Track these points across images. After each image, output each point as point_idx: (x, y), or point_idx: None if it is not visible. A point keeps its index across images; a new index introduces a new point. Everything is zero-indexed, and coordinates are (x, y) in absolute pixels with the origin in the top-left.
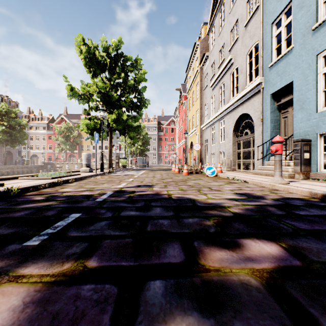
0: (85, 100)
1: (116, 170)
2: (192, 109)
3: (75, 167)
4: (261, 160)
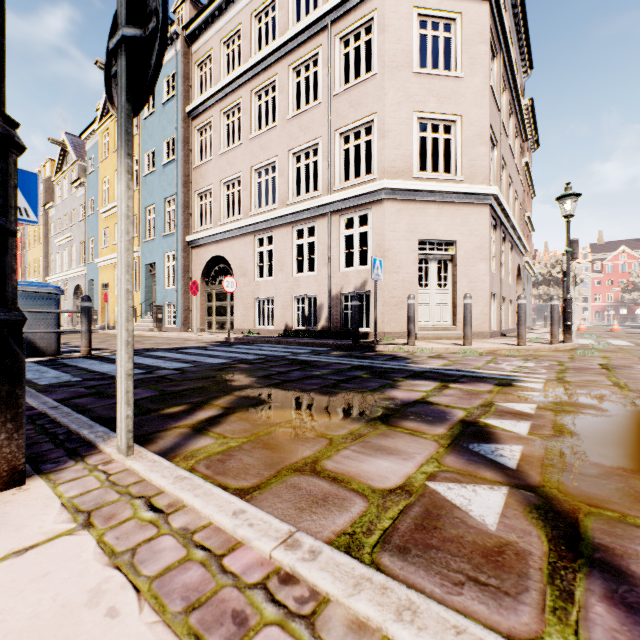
0: None
1: None
2: (34, 250)
3: None
4: None
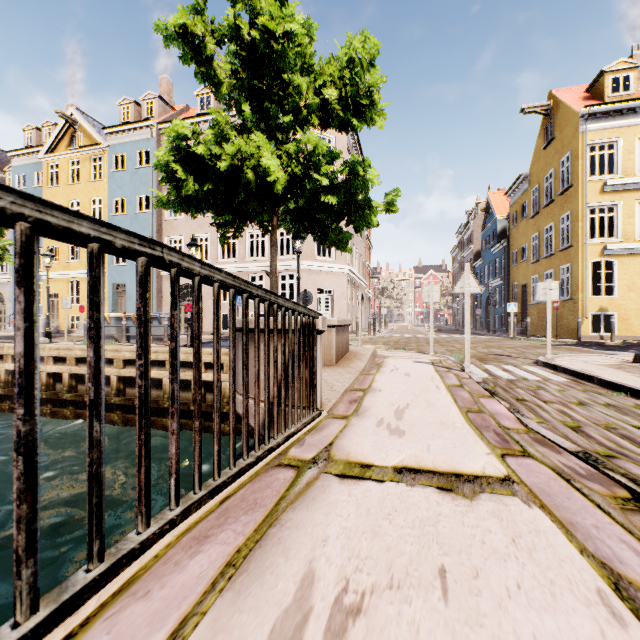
0: None
1: None
2: None
3: None
4: (11, 324)
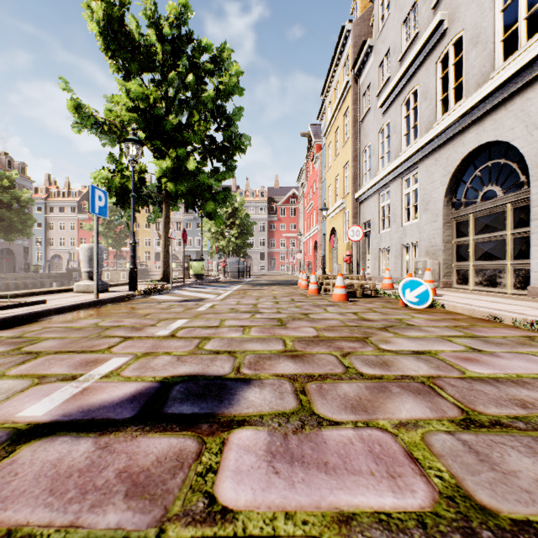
0: (113, 134)
1: (174, 286)
2: (334, 164)
3: (121, 276)
4: None
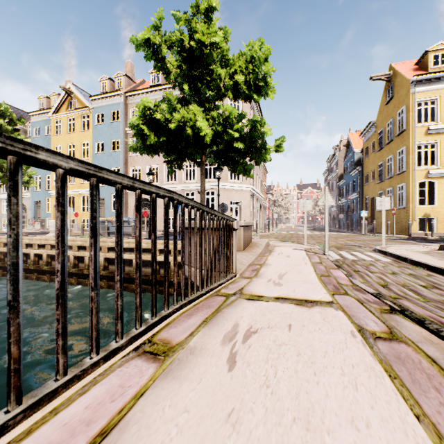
0: None
1: None
2: None
3: None
4: (30, 224)
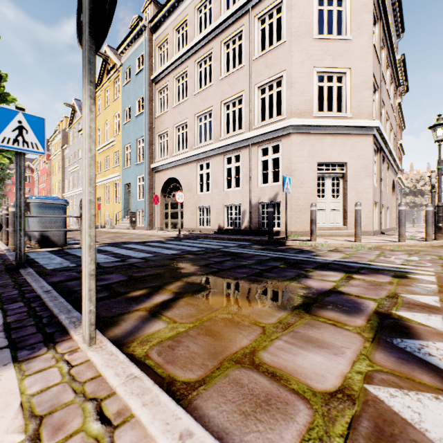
0: None
1: None
2: (55, 176)
3: None
4: None
